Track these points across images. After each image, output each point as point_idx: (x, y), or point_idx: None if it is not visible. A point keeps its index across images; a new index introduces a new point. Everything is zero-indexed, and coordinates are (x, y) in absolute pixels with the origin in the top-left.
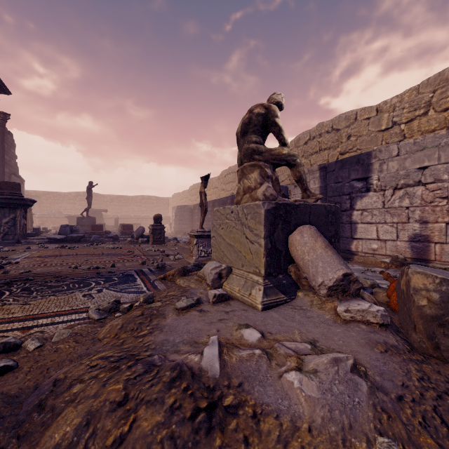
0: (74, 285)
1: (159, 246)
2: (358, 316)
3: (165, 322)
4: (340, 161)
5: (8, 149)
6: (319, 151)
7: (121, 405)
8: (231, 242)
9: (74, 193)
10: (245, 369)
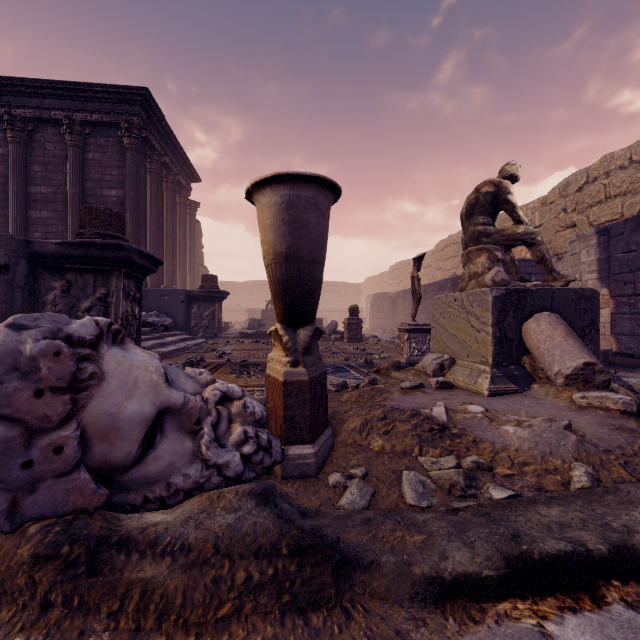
0: None
1: (357, 344)
2: (596, 402)
3: (393, 396)
4: (634, 219)
5: (196, 239)
6: (605, 199)
7: (383, 420)
8: (454, 332)
9: (250, 282)
10: (468, 423)
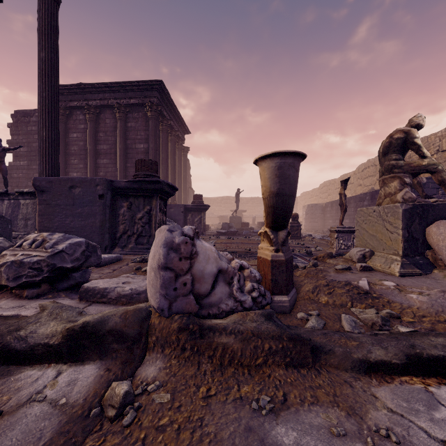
0: None
1: (297, 241)
2: None
3: (330, 274)
4: None
5: (187, 171)
6: None
7: (326, 286)
8: (373, 233)
9: (220, 197)
10: (383, 291)
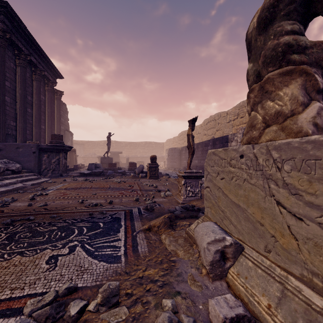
0: (56, 233)
1: (154, 181)
2: None
3: None
4: None
5: (63, 114)
6: None
7: None
8: (238, 202)
9: (103, 141)
10: None
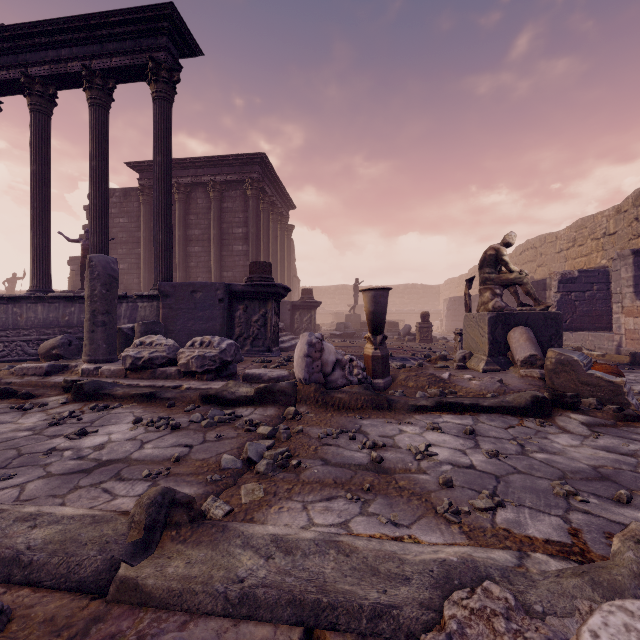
0: None
1: (426, 345)
2: (529, 373)
3: (428, 371)
4: None
5: (291, 255)
6: None
7: (415, 376)
8: (473, 337)
9: (333, 287)
10: (458, 380)
